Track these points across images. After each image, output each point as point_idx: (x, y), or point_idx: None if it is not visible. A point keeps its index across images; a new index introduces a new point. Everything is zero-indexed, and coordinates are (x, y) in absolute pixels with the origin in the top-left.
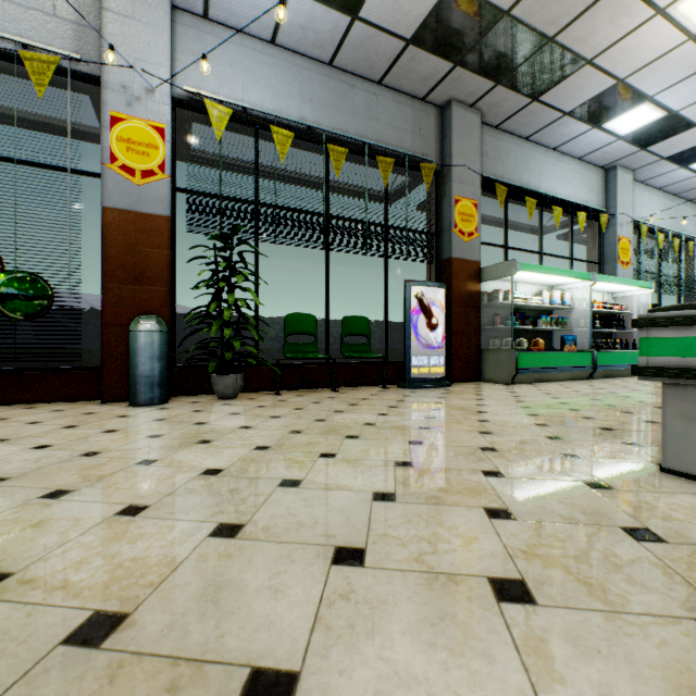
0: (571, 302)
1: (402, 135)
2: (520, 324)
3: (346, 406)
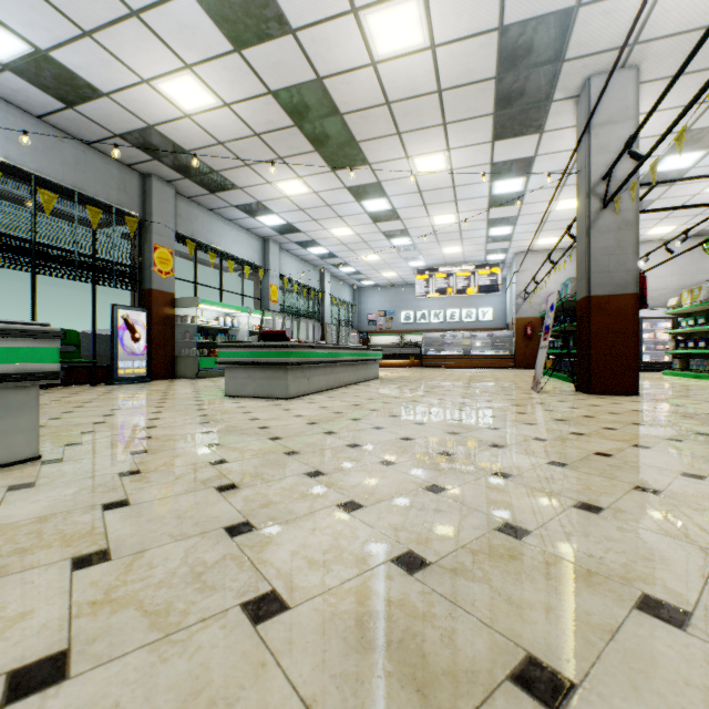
0: (239, 325)
1: (110, 189)
2: (205, 339)
3: (69, 395)
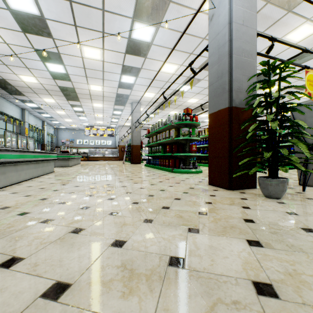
0: None
1: None
2: None
3: None
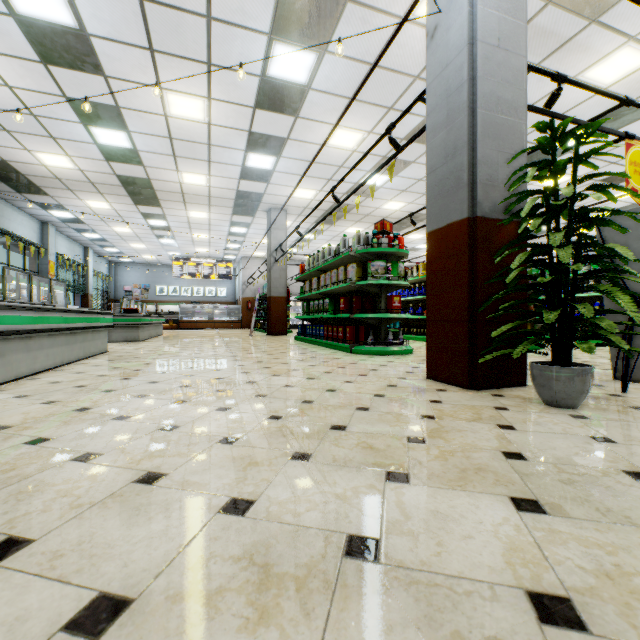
0: None
1: None
2: None
3: None
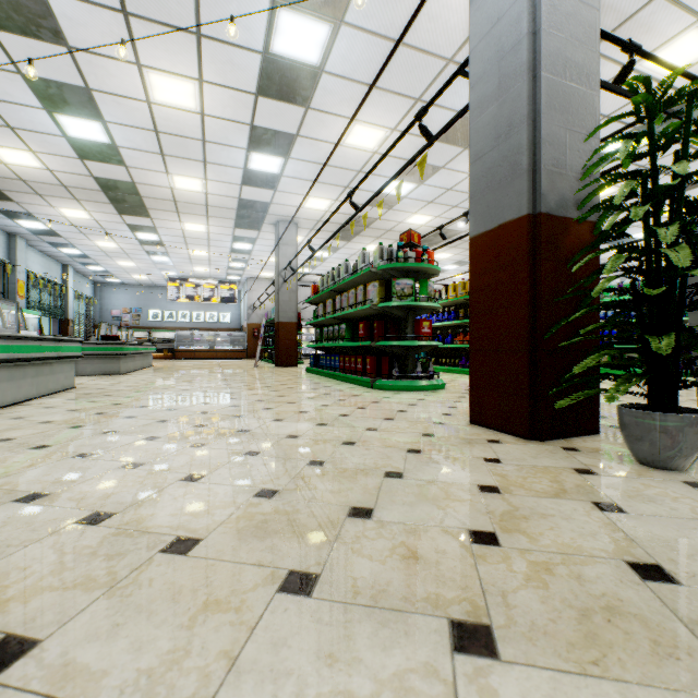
0: None
1: None
2: None
3: None
